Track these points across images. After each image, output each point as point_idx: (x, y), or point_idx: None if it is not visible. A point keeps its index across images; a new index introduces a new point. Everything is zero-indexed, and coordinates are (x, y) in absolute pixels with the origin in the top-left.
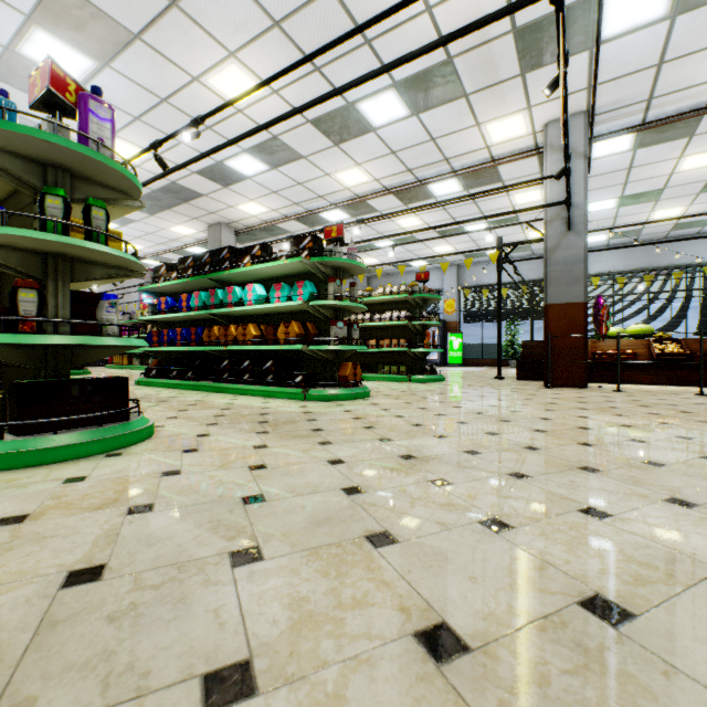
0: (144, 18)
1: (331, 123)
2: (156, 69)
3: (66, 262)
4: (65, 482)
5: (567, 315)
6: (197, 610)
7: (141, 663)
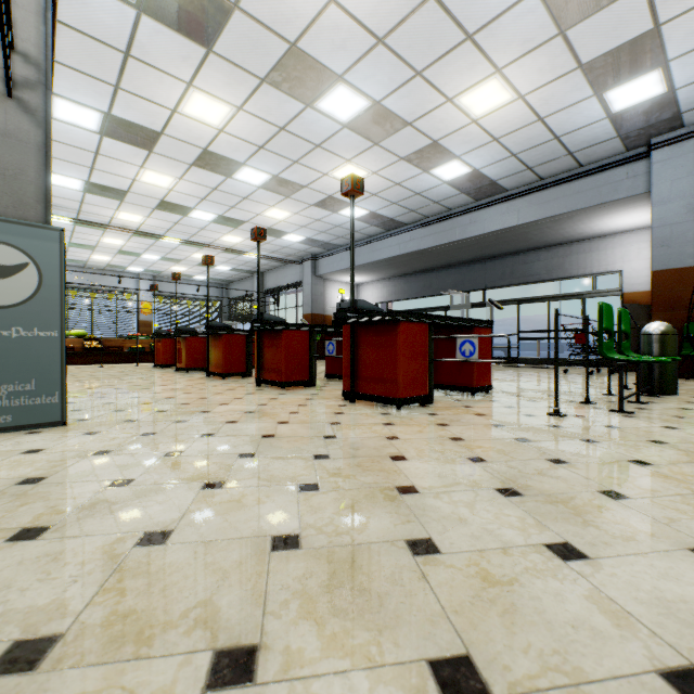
0: None
1: None
2: None
3: None
4: None
5: None
6: None
7: None
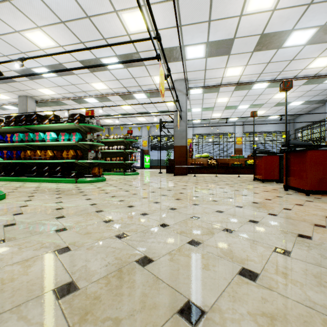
0: None
1: (89, 63)
2: None
3: None
4: None
5: (180, 150)
6: (49, 225)
7: (39, 231)
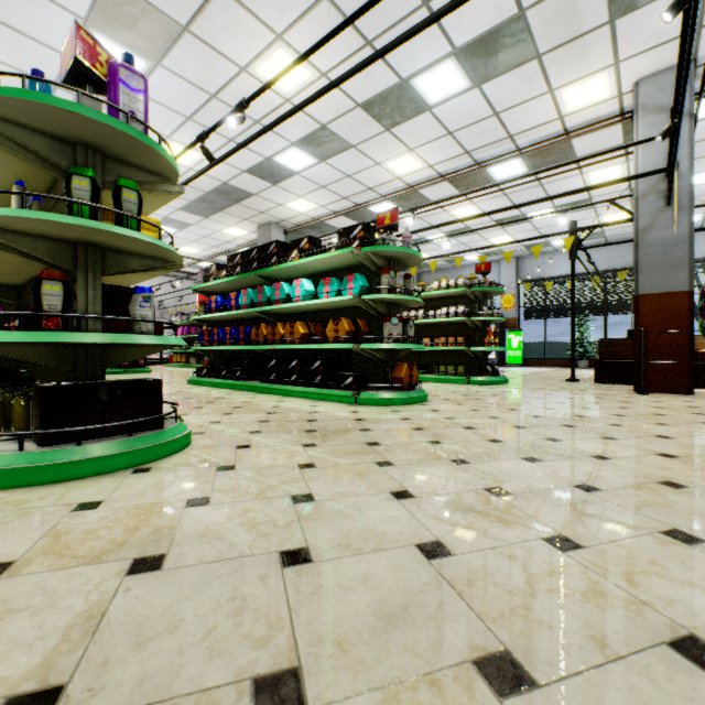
0: (191, 7)
1: (383, 105)
2: (204, 62)
3: (97, 252)
4: (76, 509)
5: (665, 307)
6: None
7: None
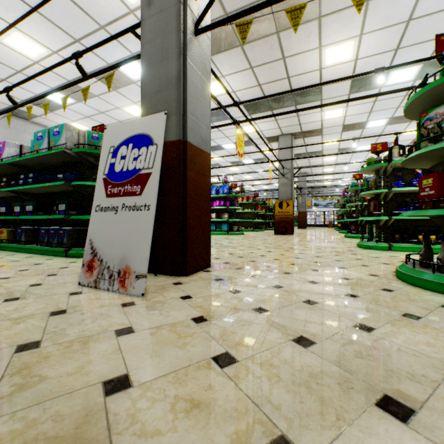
0: None
1: None
2: None
3: None
4: None
5: None
6: None
7: None
